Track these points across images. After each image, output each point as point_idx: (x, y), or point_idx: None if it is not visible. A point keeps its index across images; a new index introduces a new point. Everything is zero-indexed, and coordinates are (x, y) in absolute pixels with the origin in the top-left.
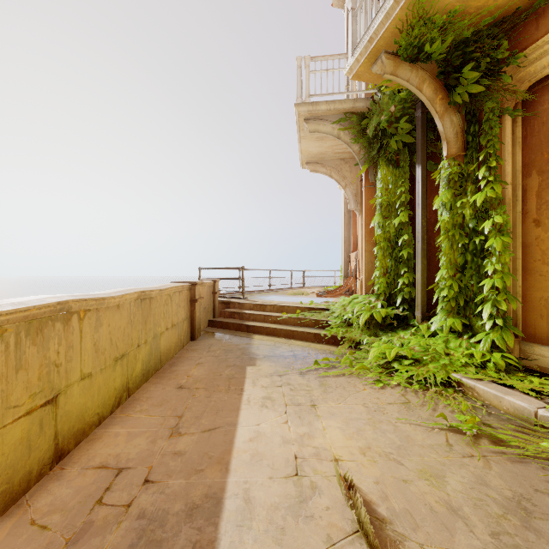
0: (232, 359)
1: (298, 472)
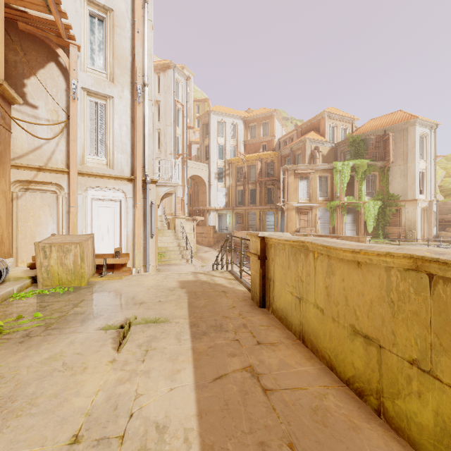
0: None
1: (146, 352)
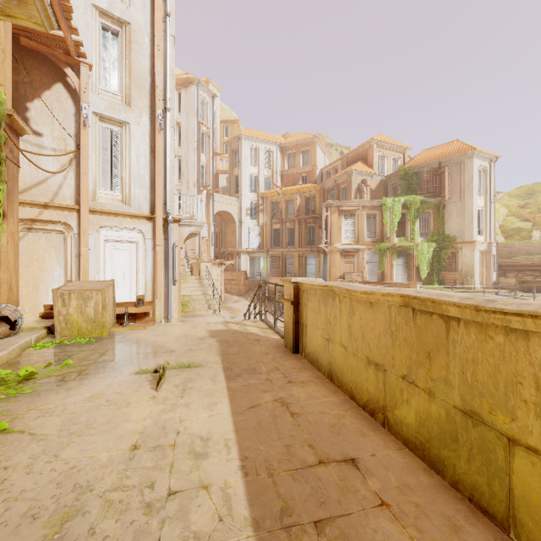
0: None
1: (184, 390)
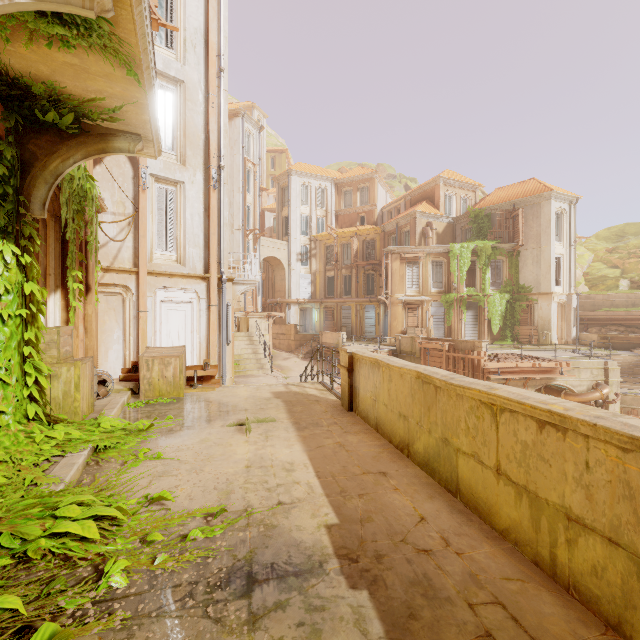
0: (382, 541)
1: (267, 437)
